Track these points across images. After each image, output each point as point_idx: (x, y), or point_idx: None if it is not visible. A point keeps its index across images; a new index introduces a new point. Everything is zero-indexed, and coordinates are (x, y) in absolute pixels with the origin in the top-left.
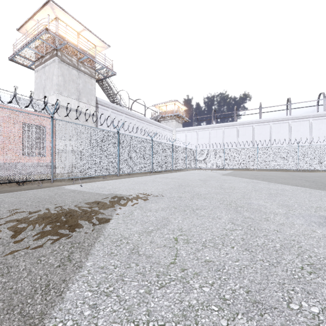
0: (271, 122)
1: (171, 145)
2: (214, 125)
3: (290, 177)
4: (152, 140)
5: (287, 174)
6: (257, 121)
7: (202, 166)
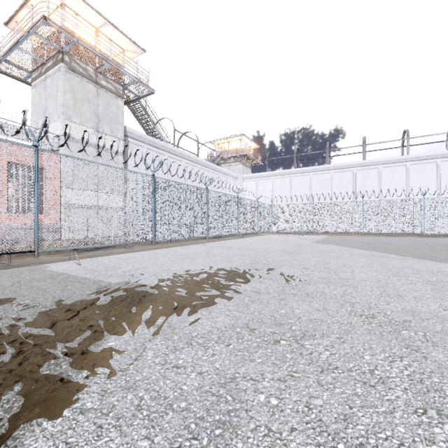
0: (381, 165)
1: (236, 198)
2: (297, 169)
3: (425, 245)
4: (207, 189)
5: (414, 241)
6: (360, 163)
7: (281, 229)
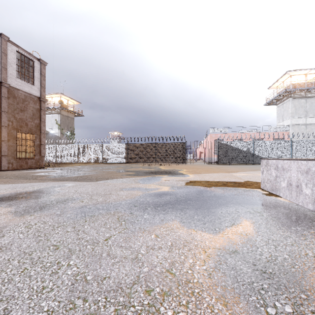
0: None
1: None
2: None
3: None
4: None
5: None
6: None
7: None
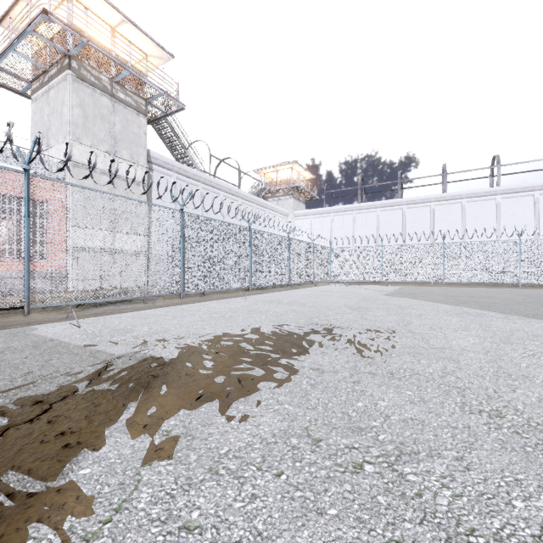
0: (465, 199)
1: (286, 239)
2: (361, 204)
3: (527, 299)
4: (250, 228)
5: (511, 293)
6: (440, 197)
7: (343, 278)
